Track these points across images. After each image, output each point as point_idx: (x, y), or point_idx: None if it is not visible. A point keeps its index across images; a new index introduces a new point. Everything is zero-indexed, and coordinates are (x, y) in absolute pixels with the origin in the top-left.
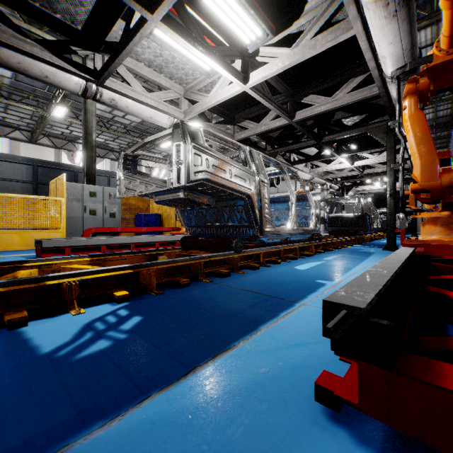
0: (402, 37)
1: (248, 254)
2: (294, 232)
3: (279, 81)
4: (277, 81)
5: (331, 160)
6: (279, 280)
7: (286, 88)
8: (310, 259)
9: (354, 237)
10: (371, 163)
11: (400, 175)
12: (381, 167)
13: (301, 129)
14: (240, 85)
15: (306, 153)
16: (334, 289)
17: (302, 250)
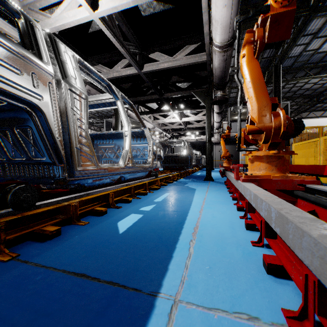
0: (233, 3)
1: (93, 197)
2: (145, 169)
3: (129, 30)
4: (128, 29)
5: (167, 115)
6: (131, 233)
7: (136, 40)
8: (158, 193)
9: (183, 171)
10: (191, 121)
11: (239, 117)
12: (197, 124)
13: (148, 81)
14: (87, 9)
15: (150, 107)
16: (197, 239)
17: (150, 185)
